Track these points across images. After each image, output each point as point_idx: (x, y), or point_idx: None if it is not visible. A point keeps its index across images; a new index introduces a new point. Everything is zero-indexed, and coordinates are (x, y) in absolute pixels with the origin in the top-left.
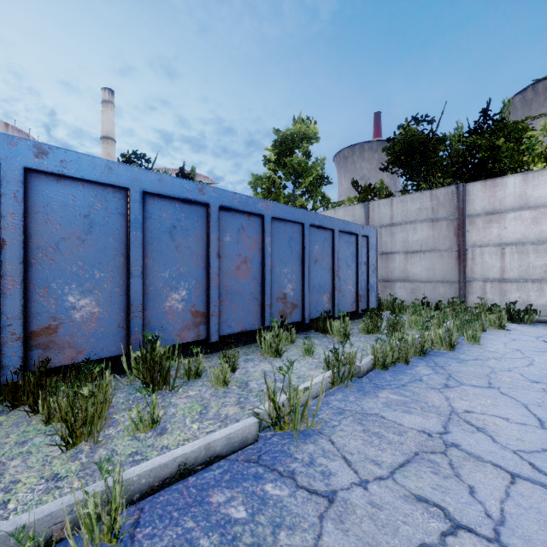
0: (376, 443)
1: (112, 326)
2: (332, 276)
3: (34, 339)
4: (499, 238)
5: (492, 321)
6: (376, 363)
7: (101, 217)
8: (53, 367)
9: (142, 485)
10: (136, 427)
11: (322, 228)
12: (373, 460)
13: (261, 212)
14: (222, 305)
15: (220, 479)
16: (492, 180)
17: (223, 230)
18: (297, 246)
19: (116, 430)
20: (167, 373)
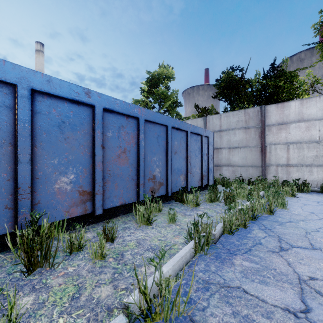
0: None
1: None
2: (186, 163)
3: None
4: (286, 139)
5: (288, 192)
6: (224, 229)
7: None
8: None
9: None
10: None
11: (180, 130)
12: None
13: (137, 115)
14: (106, 185)
15: None
16: (282, 103)
17: (106, 127)
18: (163, 141)
19: None
20: (47, 251)
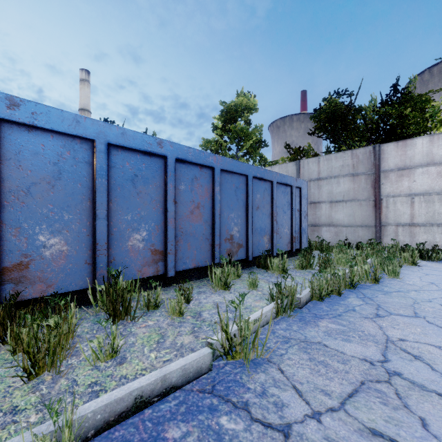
0: (323, 371)
1: (79, 262)
2: (271, 221)
3: (6, 274)
4: (409, 189)
5: (406, 259)
6: (313, 295)
7: (69, 165)
8: (25, 300)
9: (97, 421)
10: (97, 357)
11: (263, 180)
12: (322, 390)
13: (212, 164)
14: (178, 244)
15: (176, 411)
16: (403, 141)
17: (179, 179)
18: (242, 195)
19: (79, 359)
20: (128, 304)
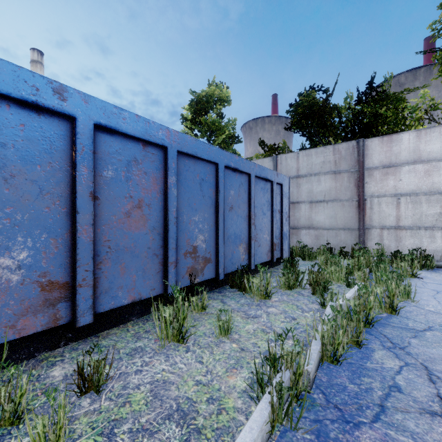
0: None
1: None
2: (248, 224)
3: None
4: (395, 189)
5: (405, 270)
6: (323, 354)
7: None
8: None
9: None
10: None
11: (238, 171)
12: None
13: (163, 142)
14: (101, 268)
15: None
16: (389, 136)
17: (102, 160)
18: (210, 190)
19: None
20: None
